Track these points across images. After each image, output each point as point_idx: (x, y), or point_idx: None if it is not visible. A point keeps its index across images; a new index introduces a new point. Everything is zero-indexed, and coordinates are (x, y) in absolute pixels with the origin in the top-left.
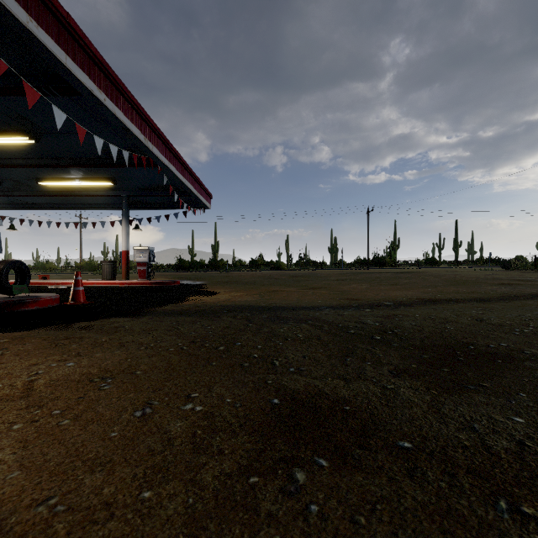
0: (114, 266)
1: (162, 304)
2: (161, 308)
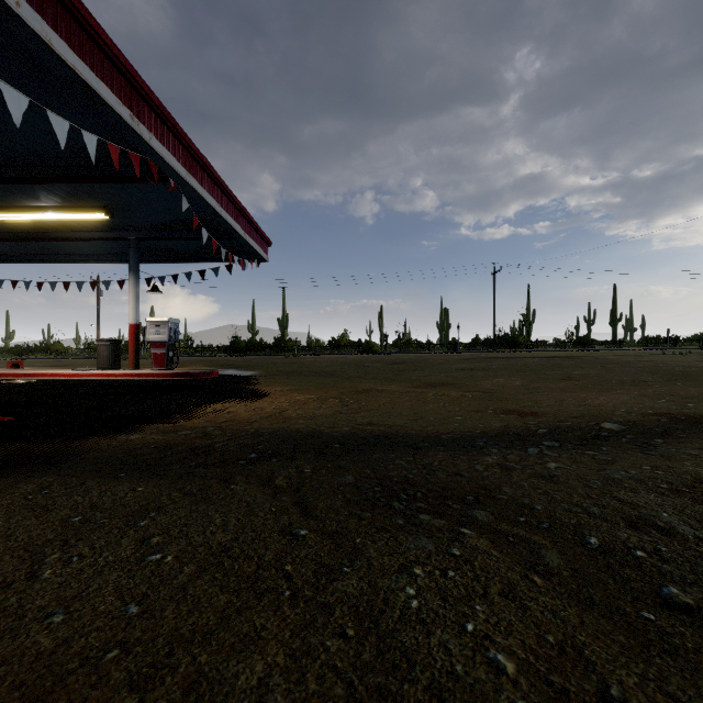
0: (116, 348)
1: (141, 426)
2: (125, 438)
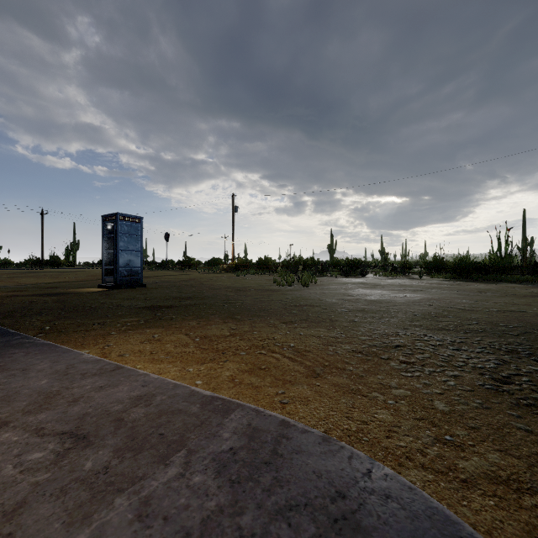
0: None
1: None
2: None
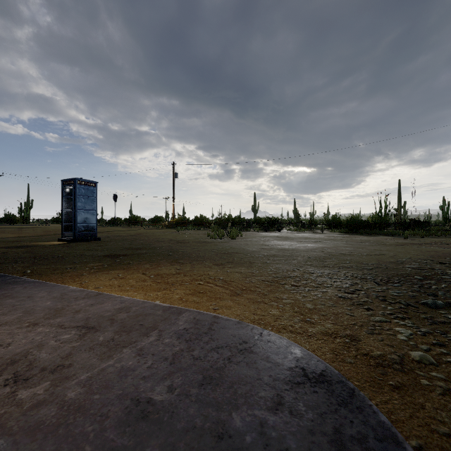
0: None
1: None
2: None
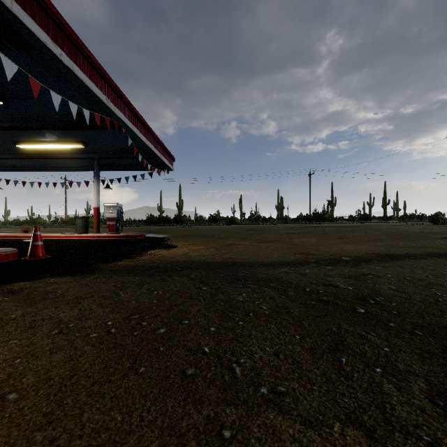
0: (87, 221)
1: (119, 259)
2: (116, 263)
